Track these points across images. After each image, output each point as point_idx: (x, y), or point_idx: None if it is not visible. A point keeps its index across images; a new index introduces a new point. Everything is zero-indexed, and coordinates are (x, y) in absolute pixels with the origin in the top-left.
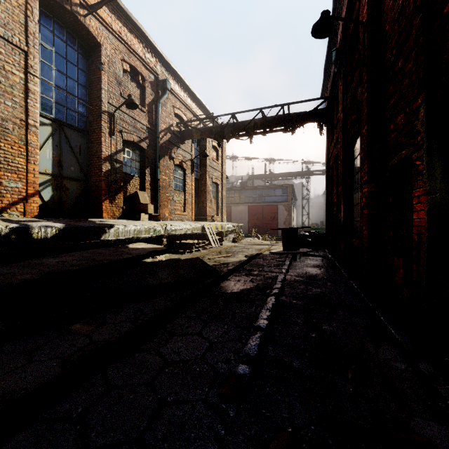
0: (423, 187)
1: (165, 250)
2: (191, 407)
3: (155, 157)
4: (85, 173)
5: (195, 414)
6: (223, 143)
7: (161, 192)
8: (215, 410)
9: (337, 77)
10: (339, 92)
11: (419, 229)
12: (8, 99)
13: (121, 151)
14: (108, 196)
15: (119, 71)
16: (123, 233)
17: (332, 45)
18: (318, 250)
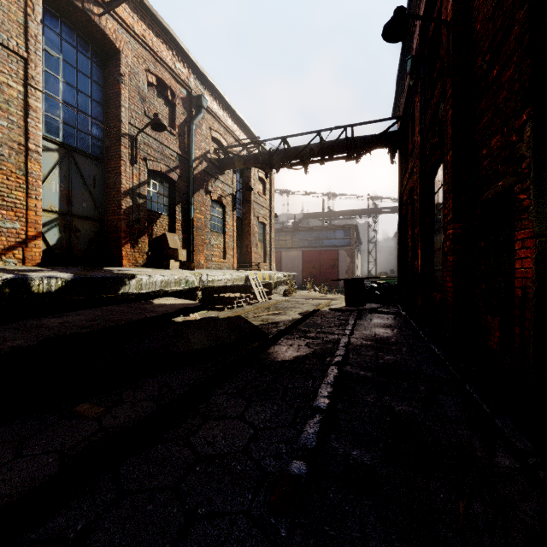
0: (529, 228)
1: (199, 307)
2: (229, 522)
3: (188, 191)
4: (101, 211)
5: (234, 533)
6: (271, 174)
7: (194, 234)
8: (261, 526)
9: (412, 92)
10: (415, 111)
11: (524, 281)
12: (2, 118)
13: (146, 184)
14: (129, 238)
15: (143, 84)
16: (148, 286)
17: (406, 52)
18: (389, 305)
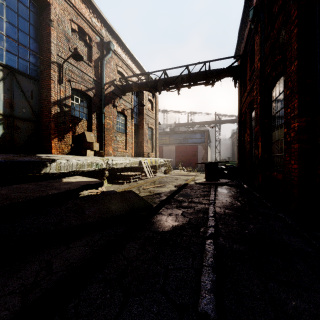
0: None
1: (99, 184)
2: None
3: (100, 104)
4: (37, 115)
5: None
6: (156, 97)
7: (105, 133)
8: None
9: (251, 35)
10: (255, 46)
11: None
12: None
13: (70, 98)
14: (57, 134)
15: (68, 29)
16: (66, 167)
17: (247, 9)
18: (233, 180)
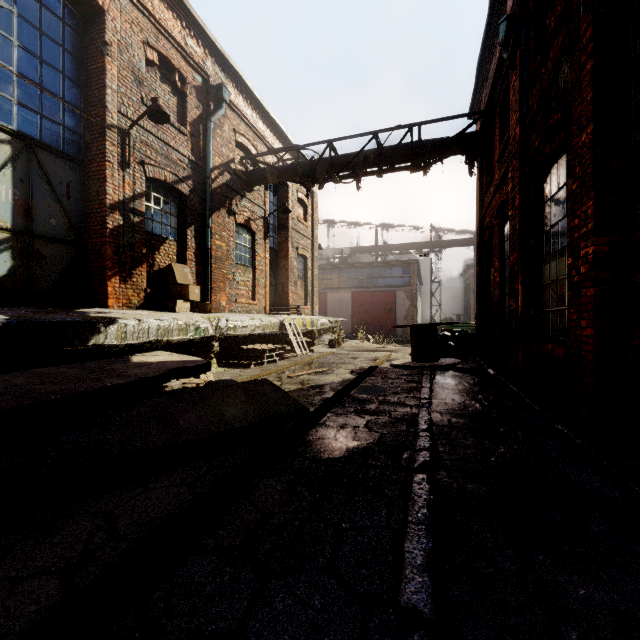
0: None
1: (203, 366)
2: None
3: (203, 210)
4: (79, 231)
5: None
6: (314, 195)
7: (213, 267)
8: None
9: (503, 73)
10: (510, 95)
11: None
12: None
13: (143, 196)
14: (118, 270)
15: (139, 61)
16: (136, 334)
17: (494, 21)
18: (467, 359)
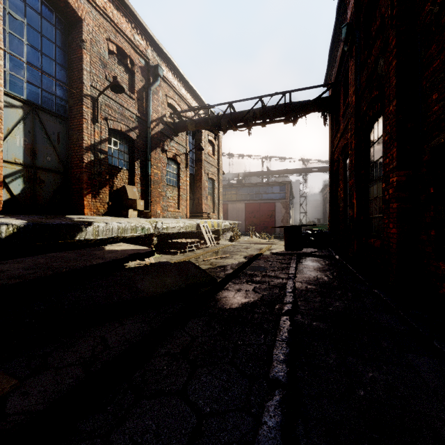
0: None
1: (150, 253)
2: None
3: (146, 149)
4: (65, 164)
5: None
6: (219, 138)
7: (152, 187)
8: None
9: (345, 59)
10: (349, 74)
11: None
12: None
13: (107, 141)
14: (91, 190)
15: (104, 51)
16: (104, 232)
17: (339, 24)
18: (322, 249)
